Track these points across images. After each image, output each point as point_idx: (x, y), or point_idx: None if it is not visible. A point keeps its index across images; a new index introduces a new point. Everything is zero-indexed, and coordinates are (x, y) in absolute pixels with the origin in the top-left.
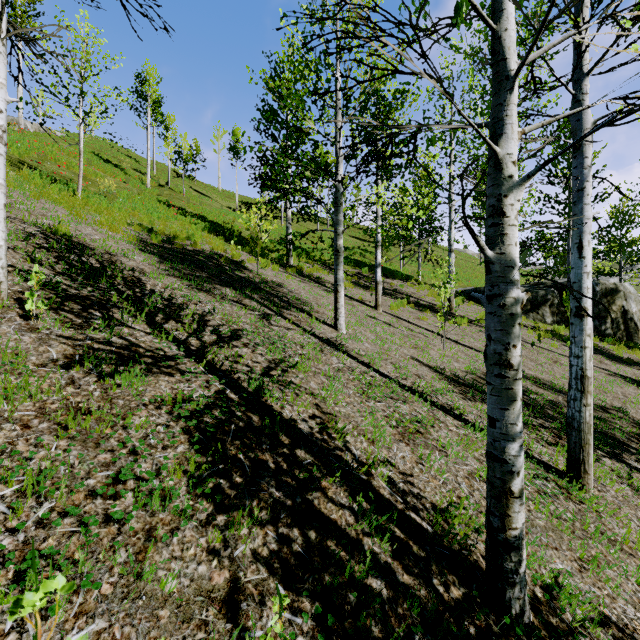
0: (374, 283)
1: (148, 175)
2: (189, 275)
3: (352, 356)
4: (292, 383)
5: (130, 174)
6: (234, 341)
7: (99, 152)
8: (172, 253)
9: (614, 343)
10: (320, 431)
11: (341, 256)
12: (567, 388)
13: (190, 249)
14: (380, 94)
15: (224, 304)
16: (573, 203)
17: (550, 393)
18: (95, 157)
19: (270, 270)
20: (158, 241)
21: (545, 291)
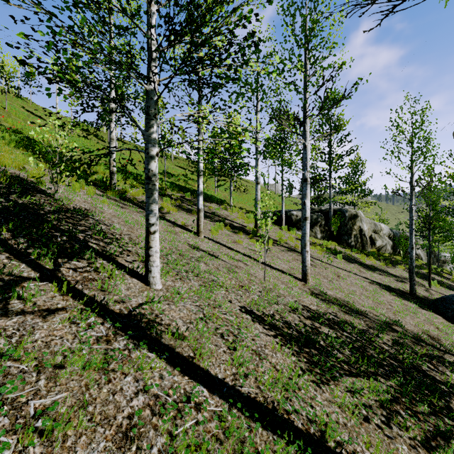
0: (195, 206)
1: None
2: None
3: (165, 349)
4: None
5: None
6: None
7: None
8: None
9: (358, 252)
10: None
11: (155, 185)
12: (358, 306)
13: None
14: None
15: None
16: None
17: (354, 318)
18: None
19: (82, 193)
20: None
21: (317, 215)
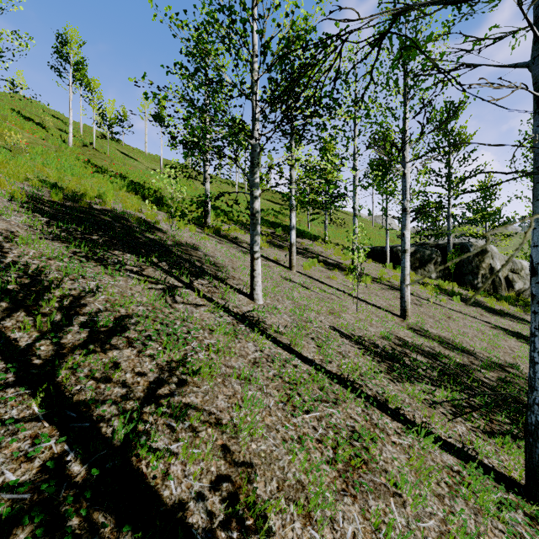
0: (287, 242)
1: (70, 134)
2: (82, 239)
3: (271, 336)
4: (190, 407)
5: (52, 132)
6: (114, 337)
7: (21, 110)
8: (71, 212)
9: (485, 295)
10: (226, 520)
11: (258, 221)
12: (466, 346)
13: (97, 208)
14: (303, 39)
15: (117, 277)
16: (536, 168)
17: (456, 354)
18: (15, 114)
19: (187, 231)
20: (59, 198)
21: (430, 251)
